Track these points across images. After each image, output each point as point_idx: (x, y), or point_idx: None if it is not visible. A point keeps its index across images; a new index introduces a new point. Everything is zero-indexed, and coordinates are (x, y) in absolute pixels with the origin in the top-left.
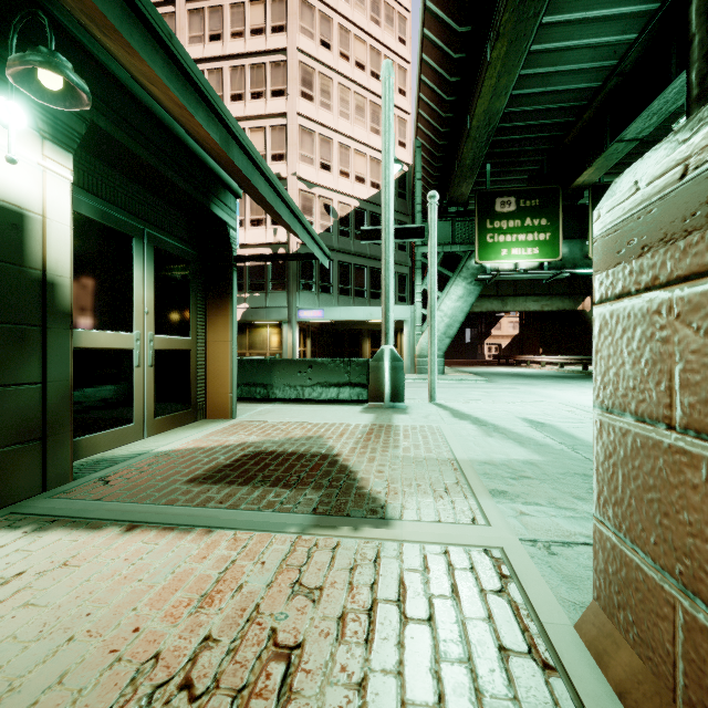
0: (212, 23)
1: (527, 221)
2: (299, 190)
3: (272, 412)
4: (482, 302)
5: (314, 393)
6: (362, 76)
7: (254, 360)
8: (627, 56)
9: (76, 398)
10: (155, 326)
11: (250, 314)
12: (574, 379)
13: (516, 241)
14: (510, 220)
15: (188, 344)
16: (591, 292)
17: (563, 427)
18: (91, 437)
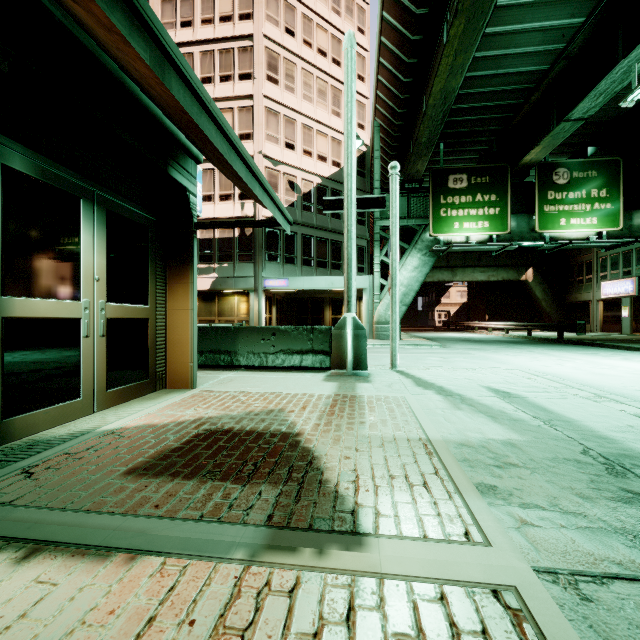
0: (184, 11)
1: (477, 197)
2: (265, 168)
3: (235, 380)
4: (434, 273)
5: (277, 360)
6: (324, 62)
7: (219, 327)
8: (575, 40)
9: (8, 374)
10: (107, 294)
11: (219, 283)
12: (522, 345)
13: (467, 215)
14: (462, 196)
15: (146, 312)
16: (533, 264)
17: (531, 398)
18: (27, 416)
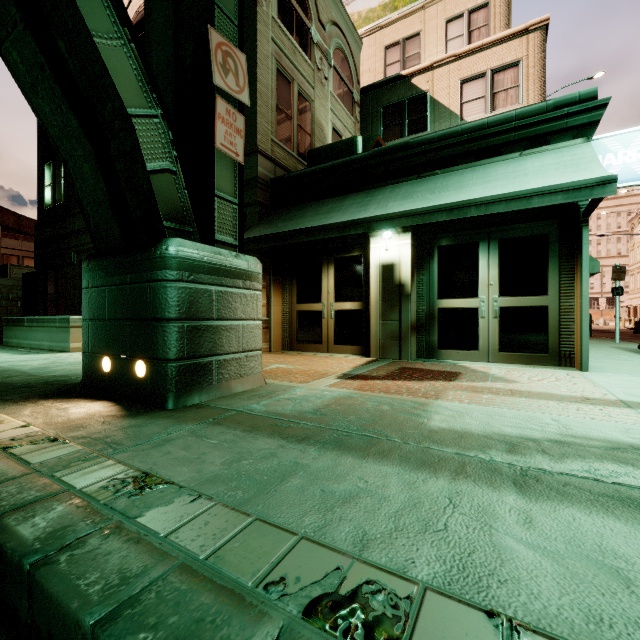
0: None
1: None
2: None
3: None
4: None
5: None
6: None
7: None
8: None
9: (440, 331)
10: (500, 292)
11: None
12: None
13: None
14: None
15: (544, 301)
16: None
17: None
18: (448, 351)
